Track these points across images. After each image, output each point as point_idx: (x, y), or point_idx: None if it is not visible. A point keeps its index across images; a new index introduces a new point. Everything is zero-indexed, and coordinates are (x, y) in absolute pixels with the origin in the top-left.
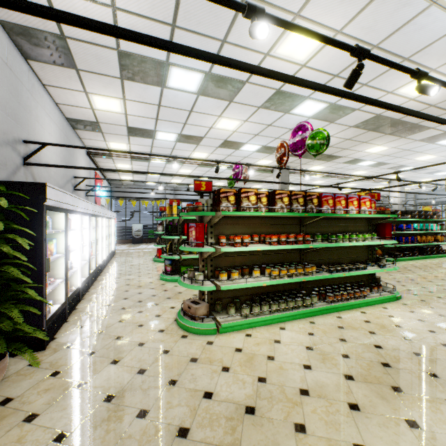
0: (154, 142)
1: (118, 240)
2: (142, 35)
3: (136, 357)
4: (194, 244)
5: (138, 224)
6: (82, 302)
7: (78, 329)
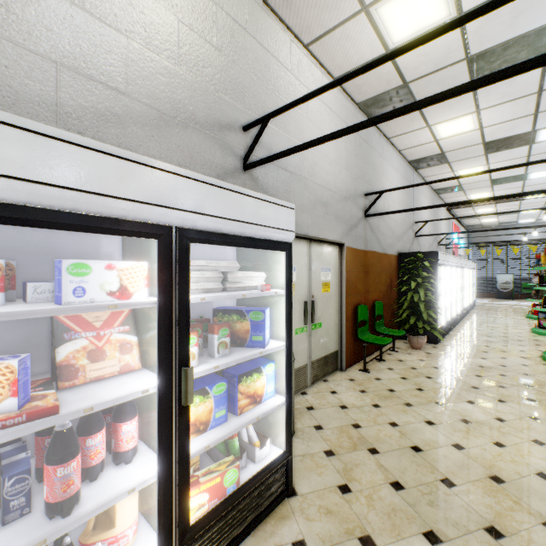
0: (525, 182)
1: (477, 293)
2: (500, 196)
3: (499, 361)
4: None
5: (504, 274)
6: (451, 331)
7: (454, 342)
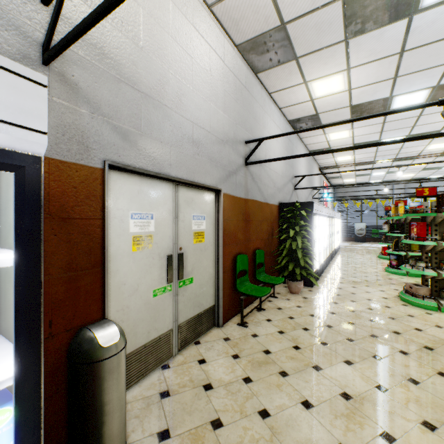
0: (378, 148)
1: (340, 238)
2: (373, 144)
3: (366, 303)
4: (414, 238)
5: (360, 223)
6: (324, 273)
7: (326, 284)
